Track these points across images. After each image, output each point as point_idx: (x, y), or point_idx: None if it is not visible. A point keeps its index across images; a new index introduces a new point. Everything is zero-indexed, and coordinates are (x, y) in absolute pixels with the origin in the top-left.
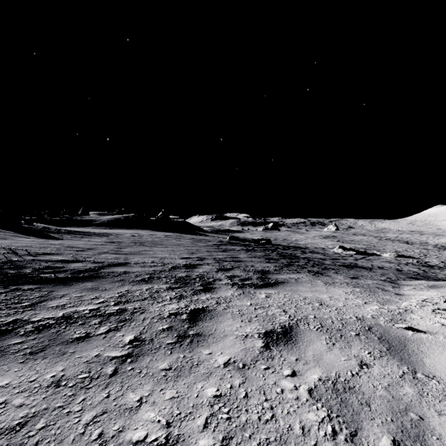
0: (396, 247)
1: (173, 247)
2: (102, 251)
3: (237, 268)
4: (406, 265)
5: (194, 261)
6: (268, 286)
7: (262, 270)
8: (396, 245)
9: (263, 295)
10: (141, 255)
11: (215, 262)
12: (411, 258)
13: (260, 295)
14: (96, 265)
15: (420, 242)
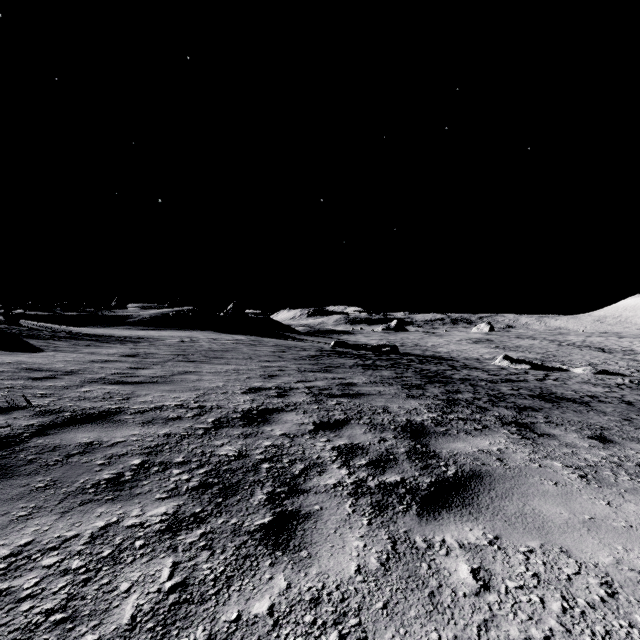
0: (589, 358)
1: (239, 364)
2: (94, 376)
3: (356, 420)
4: (623, 390)
5: (268, 399)
6: (452, 500)
7: (409, 422)
8: (588, 354)
9: (464, 569)
10: (169, 385)
11: (311, 400)
12: (618, 375)
13: (453, 563)
14: (37, 421)
15: (622, 350)
